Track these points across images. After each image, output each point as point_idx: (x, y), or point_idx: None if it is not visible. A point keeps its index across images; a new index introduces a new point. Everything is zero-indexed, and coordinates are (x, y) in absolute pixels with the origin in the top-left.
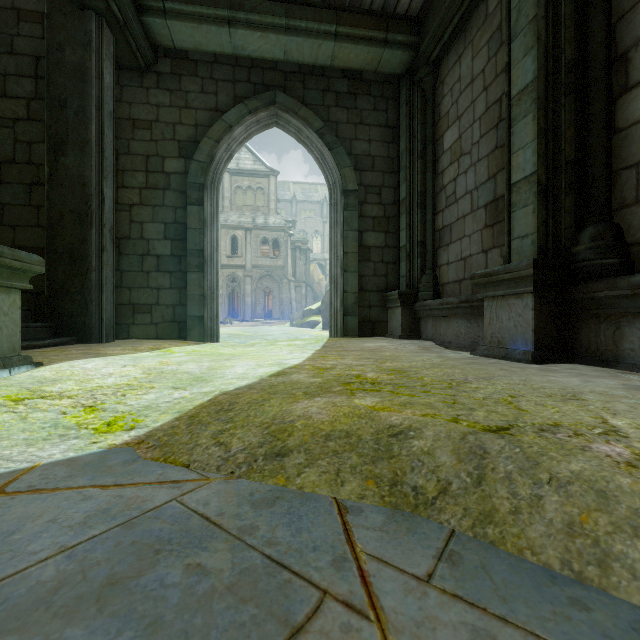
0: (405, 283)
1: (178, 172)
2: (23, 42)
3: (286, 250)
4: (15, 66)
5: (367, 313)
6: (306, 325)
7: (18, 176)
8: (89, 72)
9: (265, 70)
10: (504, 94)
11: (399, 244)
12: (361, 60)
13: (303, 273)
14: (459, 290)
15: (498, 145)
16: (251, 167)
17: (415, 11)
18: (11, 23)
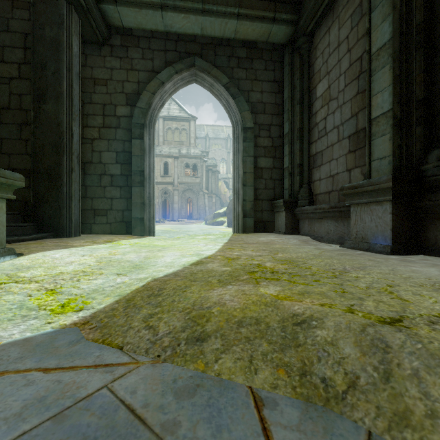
0: (288, 194)
1: (126, 115)
2: (16, 23)
3: (202, 172)
4: (10, 40)
5: (260, 215)
6: (216, 224)
7: (12, 118)
8: (62, 44)
9: (187, 42)
10: (364, 53)
11: (283, 166)
12: (256, 33)
13: (213, 187)
14: (328, 199)
15: (359, 91)
16: (178, 114)
17: None
18: (7, 10)
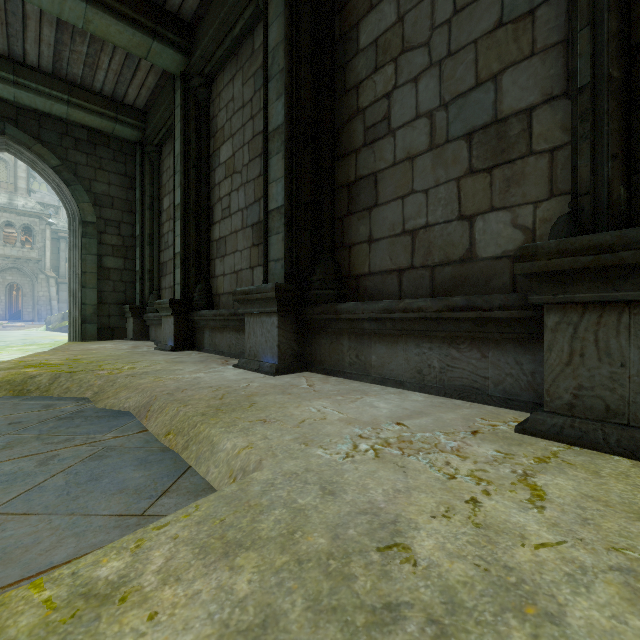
0: (139, 299)
1: None
2: None
3: (43, 241)
4: None
5: (107, 321)
6: (66, 329)
7: None
8: None
9: None
10: None
11: (136, 268)
12: (97, 124)
13: None
14: None
15: None
16: None
17: (140, 107)
18: None
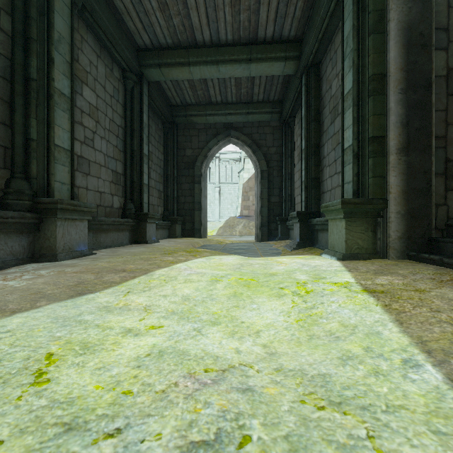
0: None
1: None
2: None
3: None
4: None
5: None
6: None
7: None
8: None
9: None
10: None
11: None
12: None
13: None
14: None
15: None
16: None
17: None
18: None
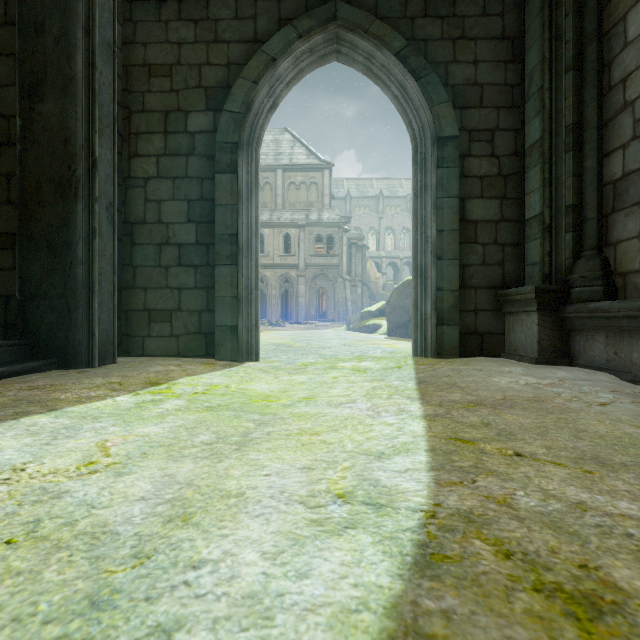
0: (539, 274)
1: (205, 130)
2: None
3: (341, 247)
4: None
5: (472, 321)
6: (365, 329)
7: None
8: None
9: None
10: None
11: (524, 215)
12: None
13: (359, 271)
14: None
15: None
16: (304, 161)
17: None
18: None
